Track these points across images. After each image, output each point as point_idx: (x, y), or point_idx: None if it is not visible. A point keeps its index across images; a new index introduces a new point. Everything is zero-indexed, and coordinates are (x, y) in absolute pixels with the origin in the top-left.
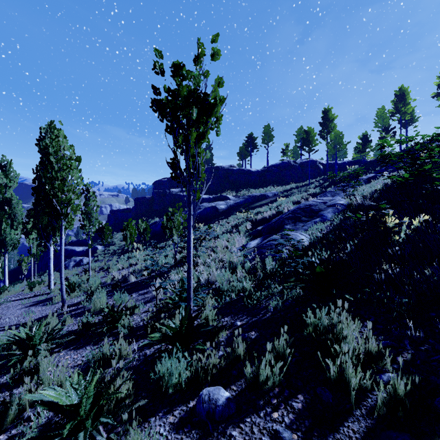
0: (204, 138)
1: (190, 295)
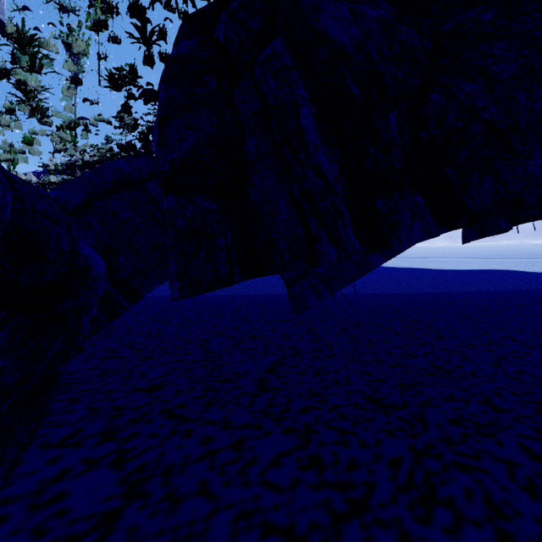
0: (82, 57)
1: (75, 116)
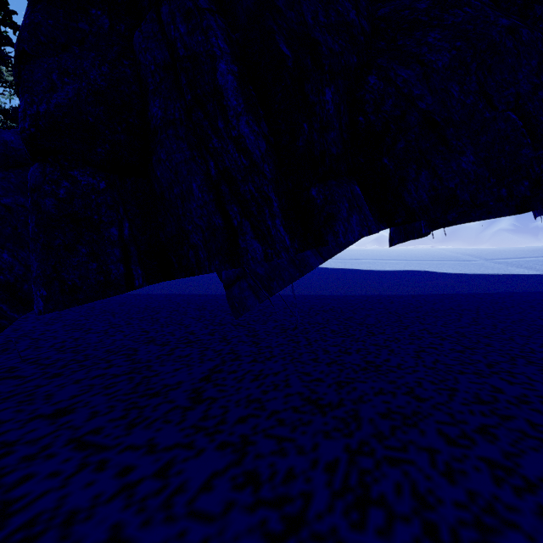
0: None
1: None
